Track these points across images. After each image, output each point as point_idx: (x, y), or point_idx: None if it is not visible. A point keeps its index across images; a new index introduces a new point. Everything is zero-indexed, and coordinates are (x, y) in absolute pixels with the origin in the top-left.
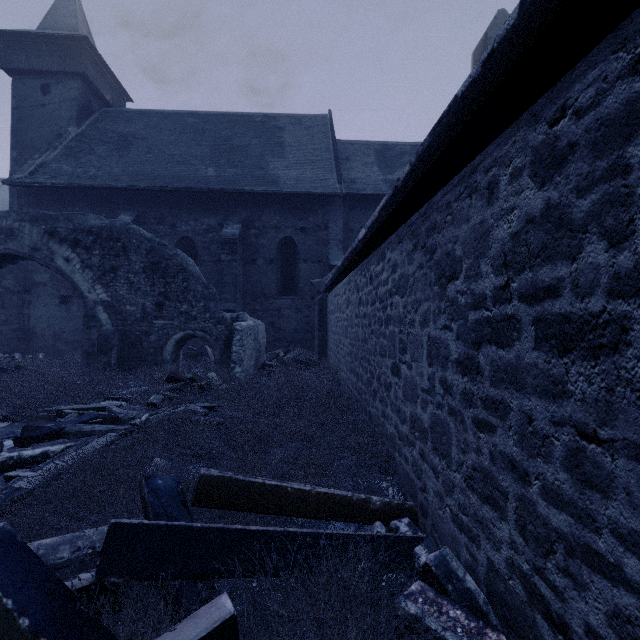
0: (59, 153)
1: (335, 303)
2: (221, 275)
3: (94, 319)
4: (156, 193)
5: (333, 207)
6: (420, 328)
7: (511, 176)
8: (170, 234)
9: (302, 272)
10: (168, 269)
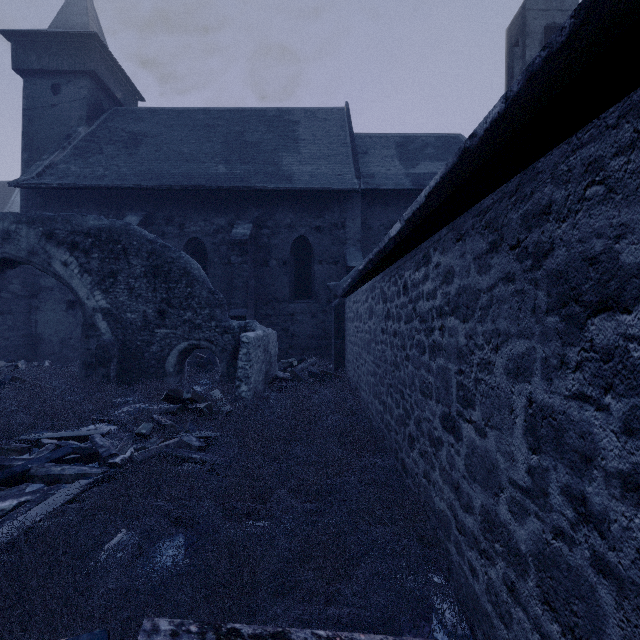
0: (68, 153)
1: (354, 310)
2: (231, 278)
3: (93, 328)
4: (164, 192)
5: (351, 204)
6: (507, 379)
7: None
8: (179, 235)
9: (317, 274)
10: (171, 273)
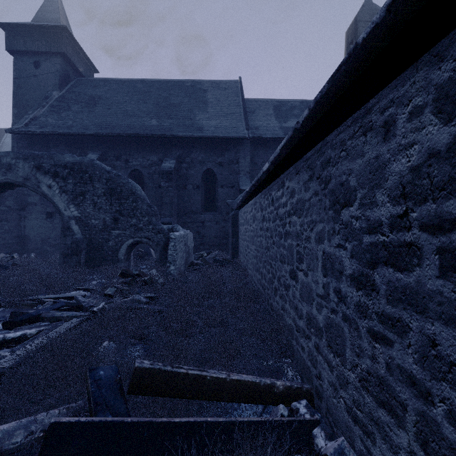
0: (46, 110)
1: (244, 218)
2: (161, 197)
3: (69, 230)
4: (114, 138)
5: (242, 147)
6: (315, 244)
7: (410, 114)
8: (125, 167)
9: (220, 194)
10: (122, 193)
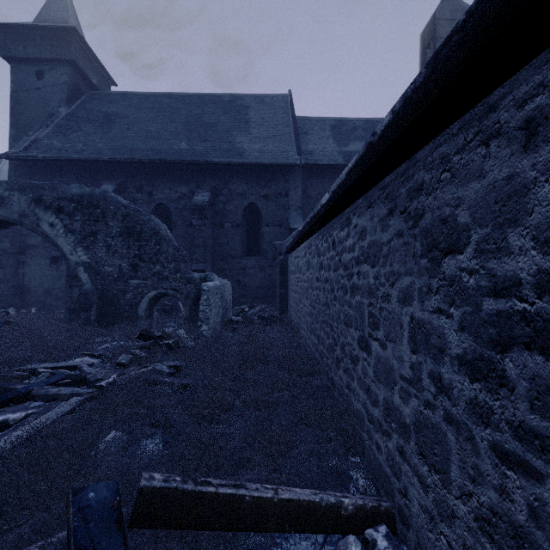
0: (51, 130)
1: (295, 264)
2: (192, 238)
3: (76, 279)
4: (135, 165)
5: (293, 176)
6: (398, 305)
7: None
8: (147, 201)
9: (265, 235)
10: (142, 233)
